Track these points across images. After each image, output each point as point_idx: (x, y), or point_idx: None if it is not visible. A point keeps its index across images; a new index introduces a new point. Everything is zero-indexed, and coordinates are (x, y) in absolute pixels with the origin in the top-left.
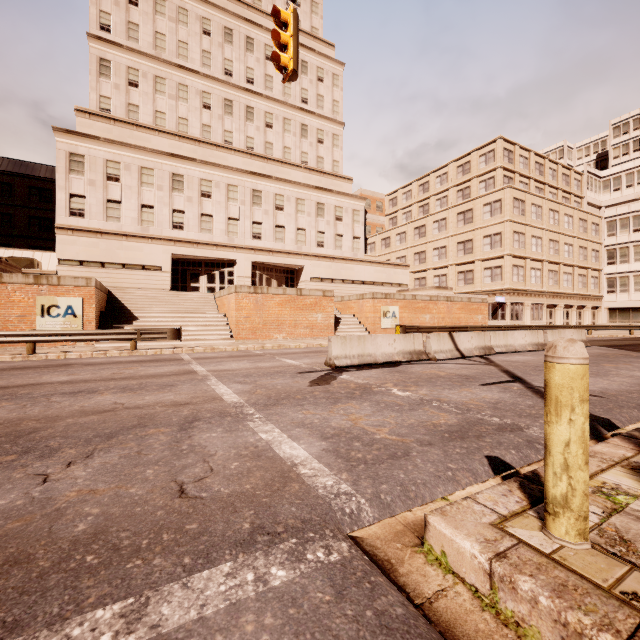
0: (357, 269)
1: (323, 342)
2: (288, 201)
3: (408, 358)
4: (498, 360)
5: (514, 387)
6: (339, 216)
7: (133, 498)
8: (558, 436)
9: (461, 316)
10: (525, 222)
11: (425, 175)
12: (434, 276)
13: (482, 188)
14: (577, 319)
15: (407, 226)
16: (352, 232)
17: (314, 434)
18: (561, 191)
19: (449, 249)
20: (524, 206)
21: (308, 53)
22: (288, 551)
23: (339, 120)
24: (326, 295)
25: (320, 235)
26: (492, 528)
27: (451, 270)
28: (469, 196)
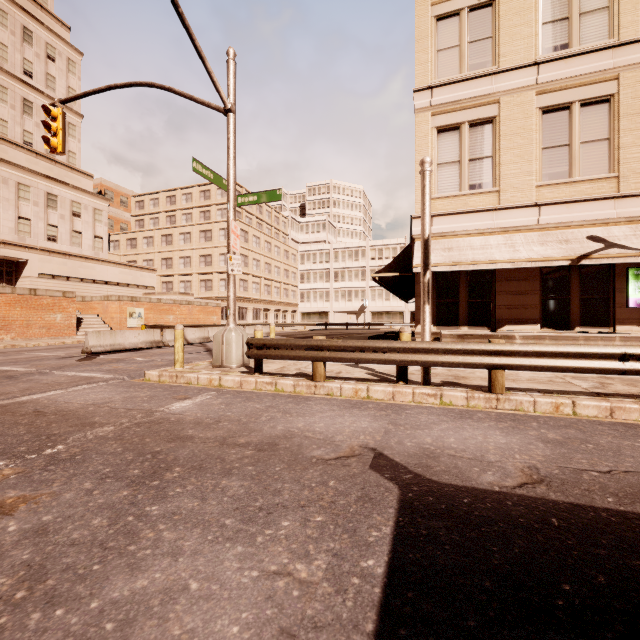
0: (99, 269)
1: (66, 341)
2: (5, 183)
3: (150, 346)
4: (210, 344)
5: (204, 353)
6: (77, 212)
7: (27, 386)
8: (177, 346)
9: (200, 317)
10: (249, 248)
11: (172, 189)
12: (180, 281)
13: (219, 215)
14: (283, 319)
15: (155, 232)
16: (93, 231)
17: (97, 371)
18: (274, 228)
19: (193, 260)
20: (248, 236)
21: (34, 22)
22: (103, 382)
23: (76, 110)
24: (67, 296)
25: (52, 228)
26: (162, 370)
27: (195, 278)
28: (210, 218)
